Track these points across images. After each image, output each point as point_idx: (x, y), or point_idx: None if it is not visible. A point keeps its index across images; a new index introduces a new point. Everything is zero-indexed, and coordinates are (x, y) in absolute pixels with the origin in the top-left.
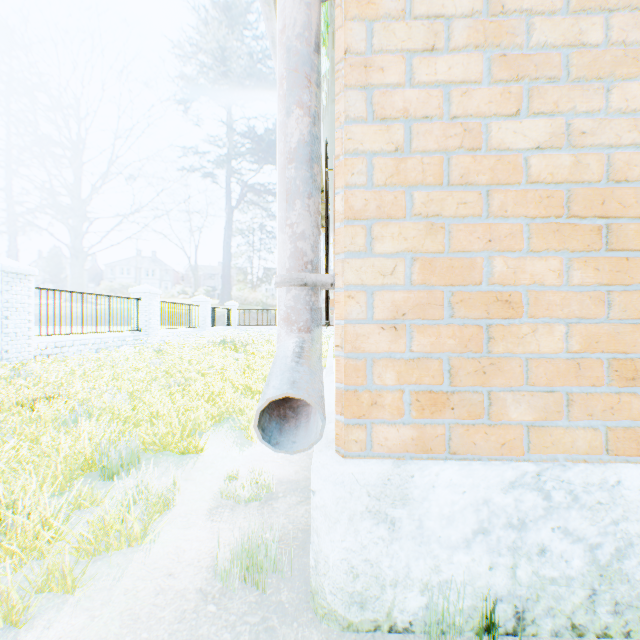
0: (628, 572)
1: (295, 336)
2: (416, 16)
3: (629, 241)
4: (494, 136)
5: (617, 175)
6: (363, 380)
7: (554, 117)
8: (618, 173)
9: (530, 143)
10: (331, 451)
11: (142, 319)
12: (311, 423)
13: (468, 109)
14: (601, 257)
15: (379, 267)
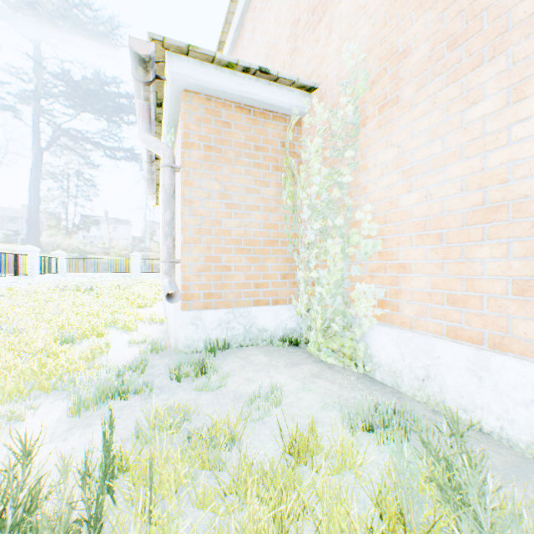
0: (253, 331)
1: (169, 278)
2: (204, 189)
3: (257, 253)
4: (225, 224)
5: (254, 236)
6: (189, 290)
7: (241, 219)
8: (255, 236)
9: (234, 227)
10: (180, 310)
11: None
12: (177, 298)
13: (218, 216)
14: (251, 256)
15: (194, 258)
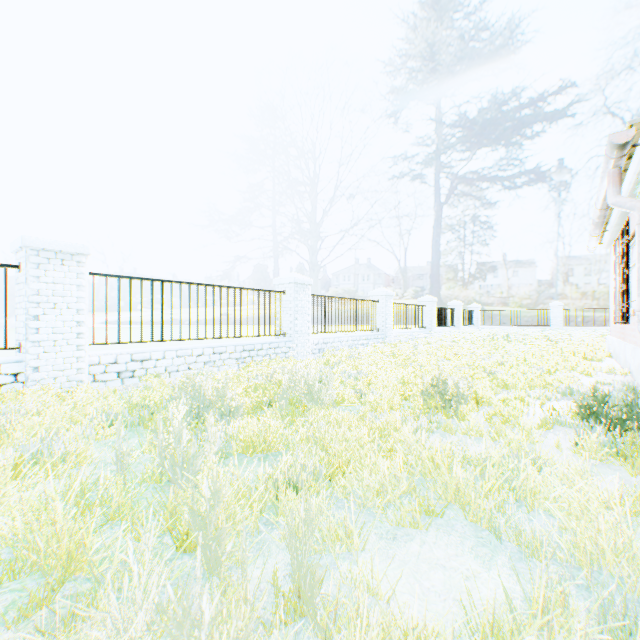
0: None
1: None
2: None
3: None
4: None
5: None
6: None
7: None
8: None
9: None
10: None
11: (426, 320)
12: None
13: None
14: None
15: None
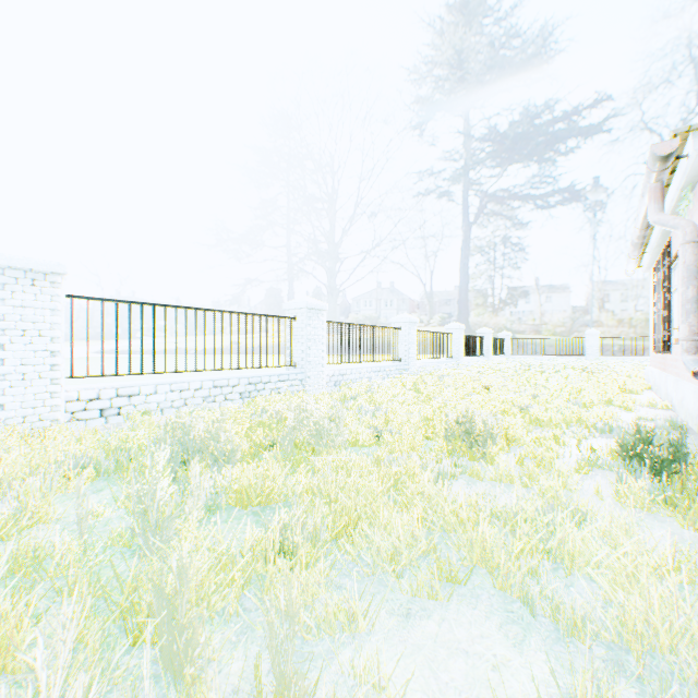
0: None
1: (690, 356)
2: None
3: None
4: None
5: None
6: None
7: None
8: None
9: None
10: None
11: (453, 349)
12: None
13: None
14: None
15: None
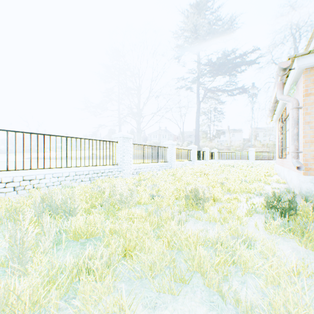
0: None
1: (295, 159)
2: None
3: None
4: None
5: None
6: (307, 165)
7: None
8: None
9: None
10: (301, 175)
11: (192, 157)
12: (301, 168)
13: None
14: None
15: (310, 150)
